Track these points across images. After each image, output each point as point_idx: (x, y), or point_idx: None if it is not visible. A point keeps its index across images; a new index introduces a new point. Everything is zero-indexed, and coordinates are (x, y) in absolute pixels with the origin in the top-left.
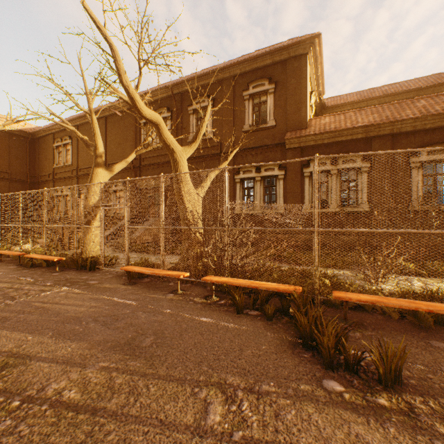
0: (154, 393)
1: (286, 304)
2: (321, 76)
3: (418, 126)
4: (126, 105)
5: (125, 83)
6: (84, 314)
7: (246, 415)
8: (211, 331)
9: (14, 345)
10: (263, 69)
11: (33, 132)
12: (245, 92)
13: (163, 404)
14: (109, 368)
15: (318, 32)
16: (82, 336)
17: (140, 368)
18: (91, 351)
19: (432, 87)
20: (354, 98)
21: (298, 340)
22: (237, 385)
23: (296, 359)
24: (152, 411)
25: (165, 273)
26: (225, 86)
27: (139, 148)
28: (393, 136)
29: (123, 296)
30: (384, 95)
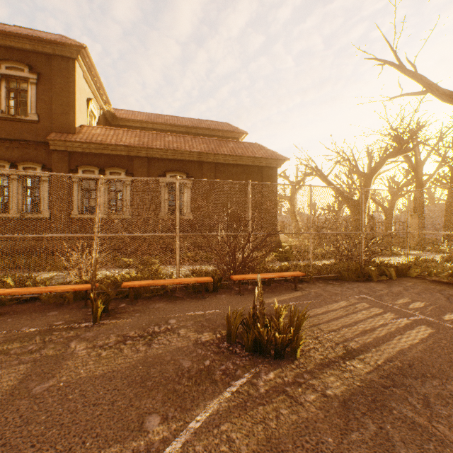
0: None
1: None
2: (102, 87)
3: (164, 155)
4: None
5: None
6: None
7: None
8: None
9: None
10: (23, 52)
11: None
12: None
13: None
14: None
15: (85, 45)
16: None
17: None
18: None
19: (195, 128)
20: (143, 118)
21: None
22: None
23: None
24: None
25: None
26: None
27: None
28: (150, 159)
29: None
30: (166, 123)
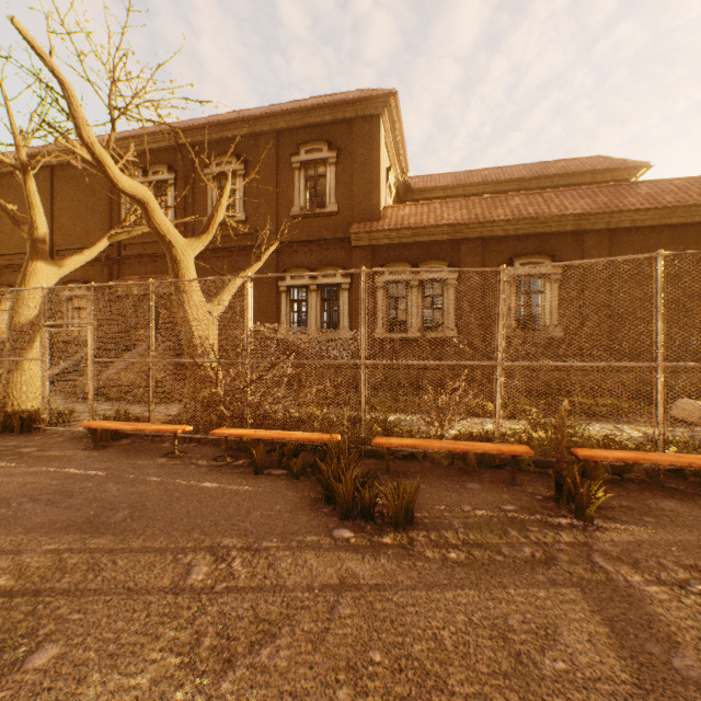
0: (123, 566)
1: (320, 457)
2: (402, 148)
3: (511, 231)
4: None
5: (88, 139)
6: (15, 494)
7: (236, 570)
8: (215, 496)
9: None
10: (321, 128)
11: None
12: (295, 158)
13: (134, 574)
14: (58, 550)
15: (394, 90)
16: (14, 520)
17: (106, 544)
18: (29, 535)
19: (537, 179)
20: (448, 182)
21: (324, 496)
22: (233, 546)
23: (313, 515)
24: (118, 582)
25: (154, 428)
26: (264, 144)
27: (115, 231)
28: (484, 240)
29: (84, 466)
30: (484, 182)
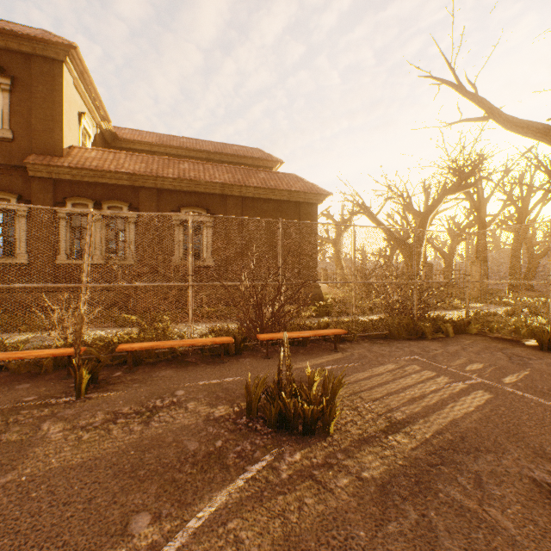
0: None
1: None
2: (98, 99)
3: (178, 187)
4: None
5: None
6: None
7: None
8: None
9: None
10: None
11: None
12: None
13: None
14: None
15: (75, 44)
16: None
17: None
18: None
19: (219, 154)
20: (153, 140)
21: None
22: None
23: None
24: None
25: None
26: None
27: None
28: (160, 191)
29: None
30: (181, 147)
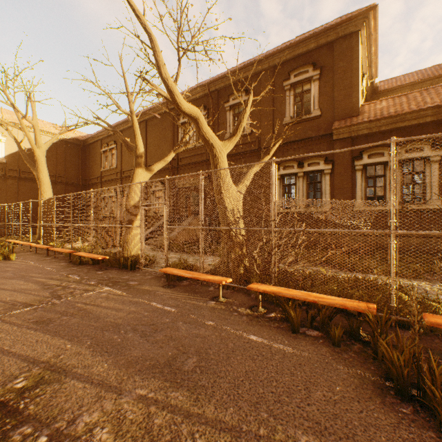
0: None
1: (355, 325)
2: (374, 56)
3: None
4: (164, 108)
5: (164, 76)
6: (123, 321)
7: None
8: (264, 355)
9: (52, 354)
10: (306, 55)
11: (84, 140)
12: (286, 82)
13: None
14: (147, 398)
15: (374, 4)
16: (120, 348)
17: (183, 403)
18: (128, 371)
19: None
20: (414, 79)
21: (385, 381)
22: None
23: (392, 415)
24: None
25: (205, 278)
26: (263, 78)
27: (177, 147)
28: None
29: (162, 301)
30: None
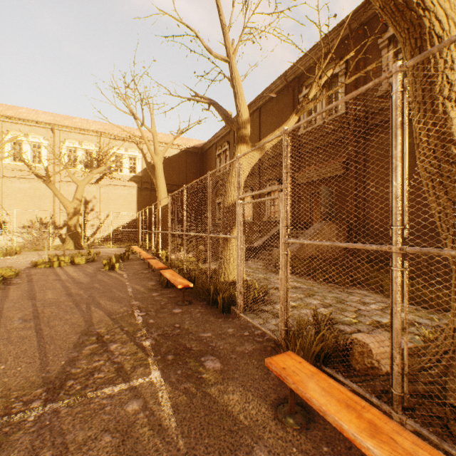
0: None
1: None
2: None
3: None
4: (281, 83)
5: None
6: None
7: None
8: None
9: None
10: None
11: (201, 147)
12: None
13: None
14: None
15: None
16: None
17: None
18: None
19: None
20: None
21: None
22: None
23: None
24: None
25: None
26: None
27: (301, 105)
28: None
29: None
30: None
